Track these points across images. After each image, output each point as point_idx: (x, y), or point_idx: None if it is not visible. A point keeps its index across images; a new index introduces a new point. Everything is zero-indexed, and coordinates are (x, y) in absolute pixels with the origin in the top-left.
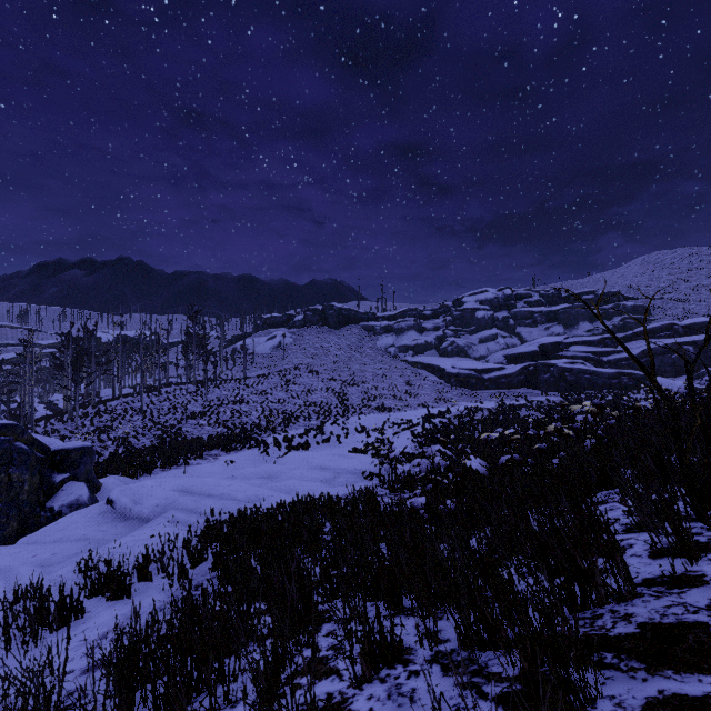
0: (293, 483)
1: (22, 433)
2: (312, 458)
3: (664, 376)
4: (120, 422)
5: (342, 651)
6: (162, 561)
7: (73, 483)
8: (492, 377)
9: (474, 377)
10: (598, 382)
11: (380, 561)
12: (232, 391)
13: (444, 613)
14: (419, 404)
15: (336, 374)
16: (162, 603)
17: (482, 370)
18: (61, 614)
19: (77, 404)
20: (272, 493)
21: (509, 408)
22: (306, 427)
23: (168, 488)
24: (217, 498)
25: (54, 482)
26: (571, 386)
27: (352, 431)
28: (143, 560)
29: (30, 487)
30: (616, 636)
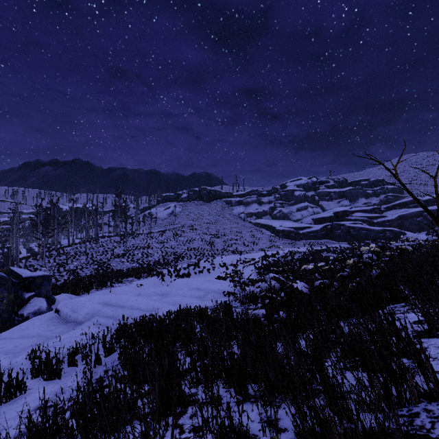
0: (178, 299)
1: (3, 266)
2: (191, 282)
3: (412, 231)
4: (72, 260)
5: (200, 436)
6: (83, 353)
7: (37, 299)
8: (305, 232)
9: (294, 232)
10: (371, 235)
11: (232, 359)
12: (143, 241)
13: (281, 402)
14: (259, 249)
15: (207, 231)
16: (81, 383)
17: (298, 228)
18: (9, 391)
19: (44, 249)
20: (164, 305)
21: (315, 251)
22: (188, 263)
23: (95, 302)
24: (127, 308)
25: (24, 298)
26: (354, 237)
27: (217, 266)
28: (72, 352)
29: (7, 301)
30: (438, 438)
